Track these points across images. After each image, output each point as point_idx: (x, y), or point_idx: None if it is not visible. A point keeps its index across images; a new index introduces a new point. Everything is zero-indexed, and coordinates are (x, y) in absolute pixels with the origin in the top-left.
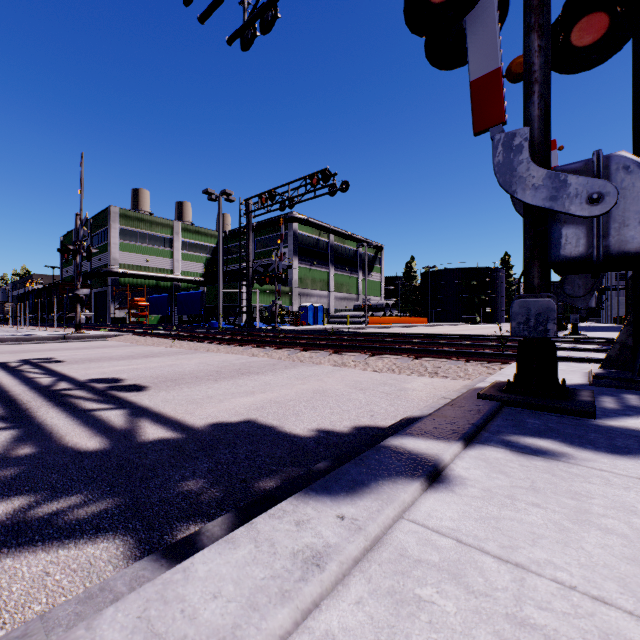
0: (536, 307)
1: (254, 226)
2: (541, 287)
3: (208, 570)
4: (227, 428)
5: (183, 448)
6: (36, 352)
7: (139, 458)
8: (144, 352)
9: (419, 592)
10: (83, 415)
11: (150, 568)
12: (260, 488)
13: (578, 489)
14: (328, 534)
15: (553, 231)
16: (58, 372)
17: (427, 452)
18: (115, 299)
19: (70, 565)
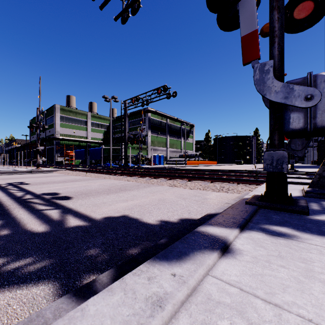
0: (276, 156)
1: (128, 114)
2: (279, 145)
3: (96, 310)
4: (113, 220)
5: (89, 231)
6: (16, 179)
7: (65, 236)
8: (71, 179)
9: (220, 323)
10: (37, 212)
11: (66, 302)
12: (129, 253)
13: (305, 256)
14: (166, 286)
15: (286, 115)
16: (26, 189)
17: (220, 235)
18: (57, 152)
19: (22, 299)
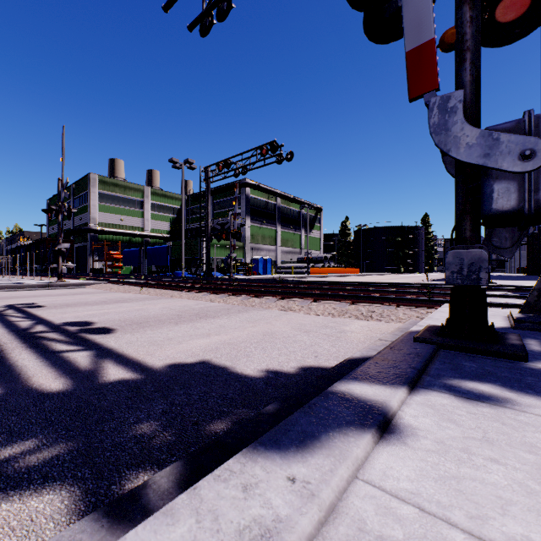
0: (469, 257)
1: (213, 190)
2: (473, 239)
3: None
4: (183, 369)
5: (141, 389)
6: (21, 298)
7: (98, 399)
8: (116, 298)
9: None
10: (52, 356)
11: (89, 530)
12: (211, 431)
13: (532, 440)
14: (278, 503)
15: (486, 186)
16: (37, 316)
17: (374, 398)
18: (94, 252)
19: (10, 522)
